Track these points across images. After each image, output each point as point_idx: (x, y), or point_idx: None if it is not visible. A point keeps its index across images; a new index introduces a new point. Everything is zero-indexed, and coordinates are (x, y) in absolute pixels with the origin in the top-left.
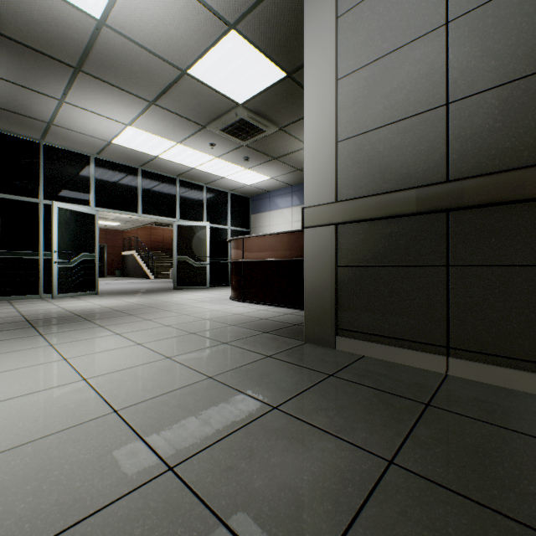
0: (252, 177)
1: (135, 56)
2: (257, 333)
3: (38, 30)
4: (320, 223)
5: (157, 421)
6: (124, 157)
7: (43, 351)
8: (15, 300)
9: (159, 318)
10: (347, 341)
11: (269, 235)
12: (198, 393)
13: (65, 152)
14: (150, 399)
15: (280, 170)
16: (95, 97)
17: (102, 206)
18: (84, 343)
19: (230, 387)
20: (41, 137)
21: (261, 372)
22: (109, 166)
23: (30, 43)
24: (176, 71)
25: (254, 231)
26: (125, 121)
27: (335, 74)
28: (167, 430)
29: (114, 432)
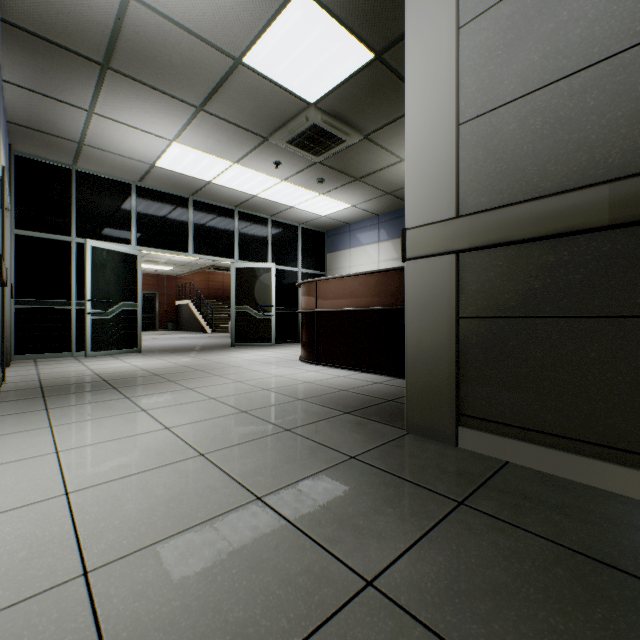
0: (328, 206)
1: (174, 42)
2: (334, 414)
3: (52, 12)
4: (431, 251)
5: (147, 608)
6: (171, 183)
7: (34, 436)
8: (43, 358)
9: (204, 387)
10: (477, 435)
11: (350, 277)
12: (233, 534)
13: (102, 180)
14: (152, 544)
15: (363, 195)
16: (130, 104)
17: (145, 245)
18: (94, 425)
19: (290, 523)
20: (73, 162)
21: (342, 490)
22: (153, 195)
23: (44, 33)
24: (227, 61)
25: (330, 274)
26: (168, 136)
27: (456, 18)
28: (159, 638)
29: (61, 635)
